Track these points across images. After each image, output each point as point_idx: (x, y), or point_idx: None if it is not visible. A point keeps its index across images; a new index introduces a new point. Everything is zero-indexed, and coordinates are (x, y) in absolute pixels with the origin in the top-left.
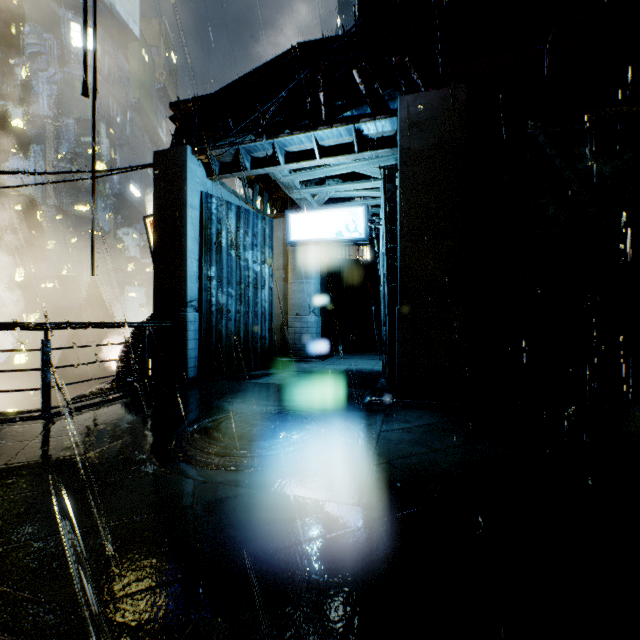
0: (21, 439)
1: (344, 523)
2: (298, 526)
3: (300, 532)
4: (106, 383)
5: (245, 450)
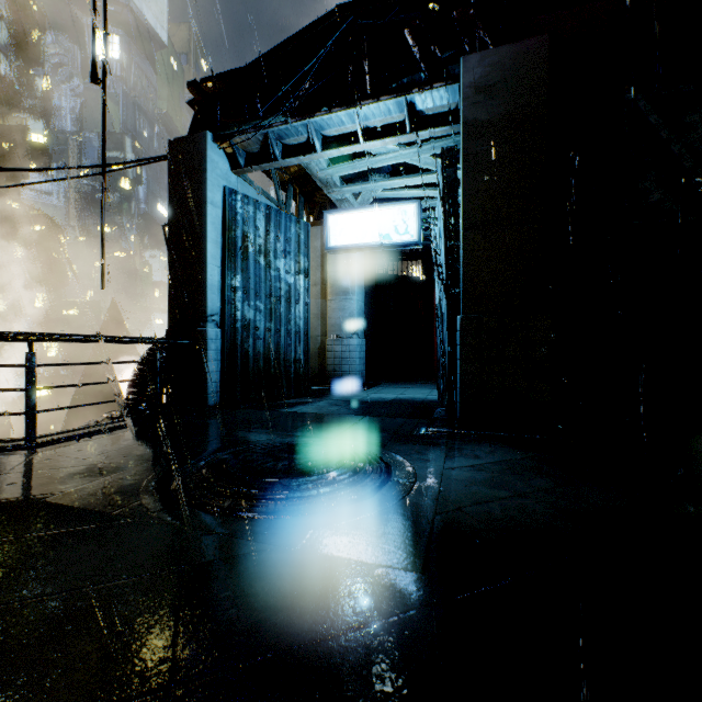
0: None
1: (403, 602)
2: (334, 605)
3: (336, 616)
4: (115, 412)
5: (265, 490)
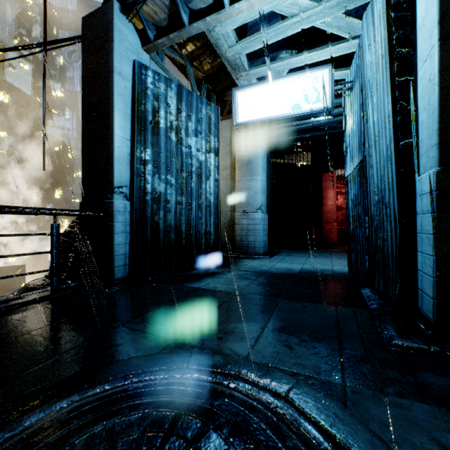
0: None
1: None
2: None
3: None
4: (42, 279)
5: None
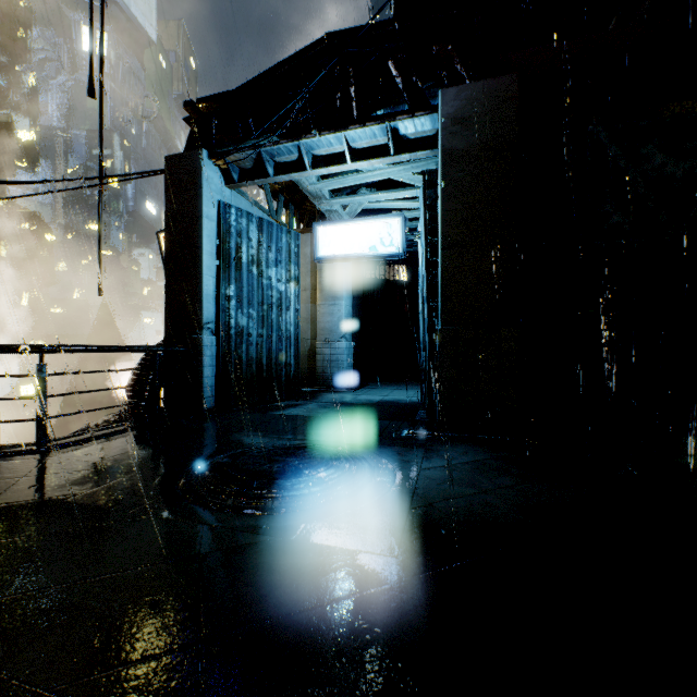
0: (9, 476)
1: (379, 579)
2: (323, 582)
3: (325, 590)
4: (113, 415)
5: (263, 490)
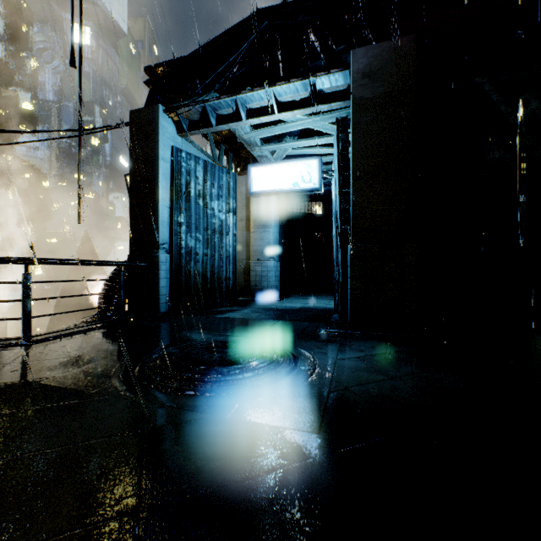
0: None
1: (304, 453)
2: (253, 455)
3: (255, 462)
4: (89, 317)
5: (204, 375)
